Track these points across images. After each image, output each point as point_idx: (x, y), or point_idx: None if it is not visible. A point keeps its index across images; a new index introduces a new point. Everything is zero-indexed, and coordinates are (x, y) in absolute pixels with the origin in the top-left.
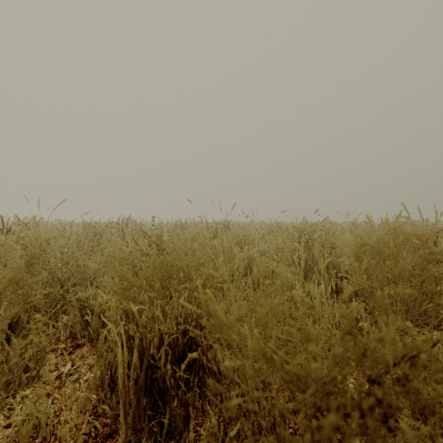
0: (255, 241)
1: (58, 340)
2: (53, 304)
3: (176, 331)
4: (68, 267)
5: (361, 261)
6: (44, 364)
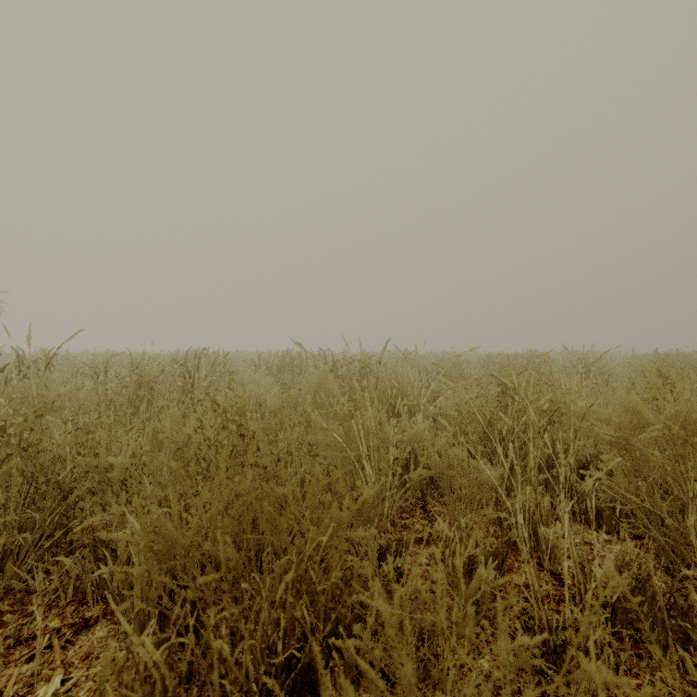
0: (421, 401)
1: (50, 609)
2: (47, 532)
3: (267, 668)
4: (76, 460)
5: (631, 452)
6: (9, 675)
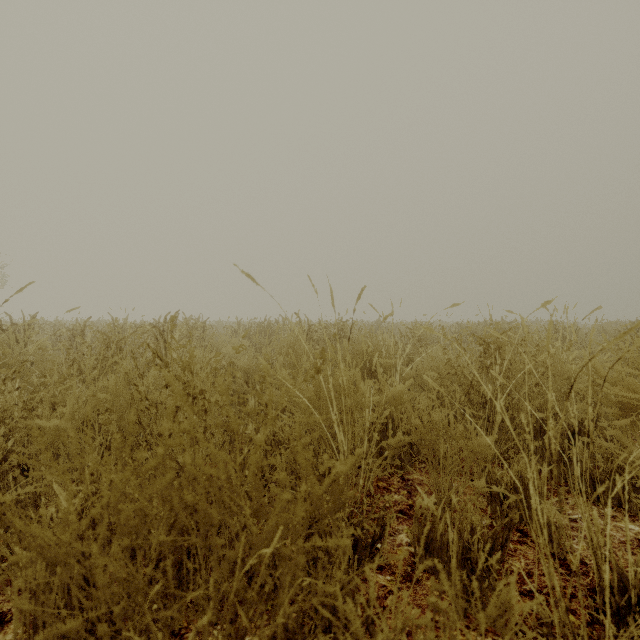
0: (397, 362)
1: None
2: None
3: None
4: (11, 423)
5: None
6: None
